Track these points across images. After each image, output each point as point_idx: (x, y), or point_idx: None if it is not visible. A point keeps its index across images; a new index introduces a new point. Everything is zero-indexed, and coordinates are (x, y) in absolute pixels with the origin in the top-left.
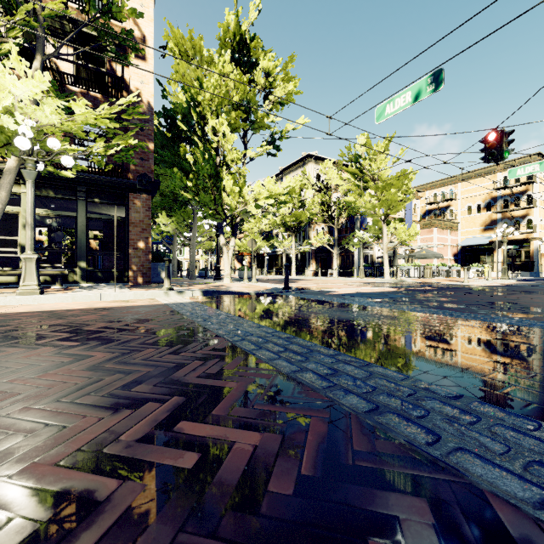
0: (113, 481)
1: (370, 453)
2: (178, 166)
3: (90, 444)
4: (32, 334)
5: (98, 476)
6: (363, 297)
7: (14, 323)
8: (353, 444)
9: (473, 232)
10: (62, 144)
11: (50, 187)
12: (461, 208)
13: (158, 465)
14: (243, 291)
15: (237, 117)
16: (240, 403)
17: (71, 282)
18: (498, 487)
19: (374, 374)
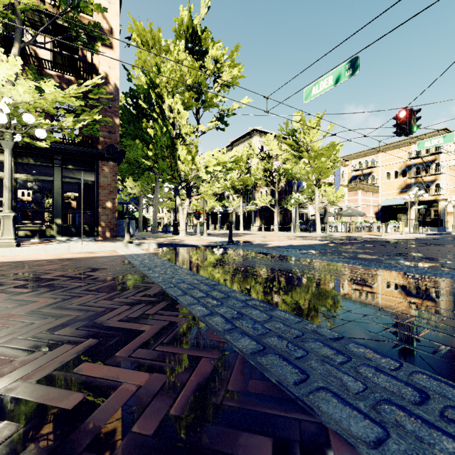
0: None
1: (240, 392)
2: (140, 138)
3: None
4: None
5: None
6: (293, 248)
7: None
8: (228, 384)
9: (391, 194)
10: (36, 119)
11: (30, 155)
12: (381, 174)
13: (43, 405)
14: (192, 244)
15: (190, 97)
16: (145, 345)
17: (49, 236)
18: (342, 426)
19: (274, 317)
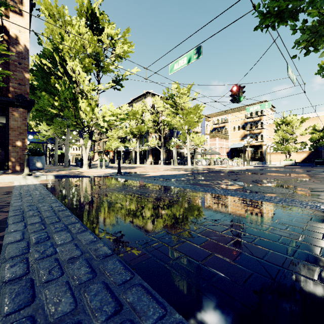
0: None
1: None
2: (48, 91)
3: None
4: None
5: None
6: (160, 177)
7: None
8: None
9: (236, 140)
10: None
11: None
12: (230, 127)
13: None
14: (85, 175)
15: (90, 62)
16: None
17: None
18: None
19: (75, 239)
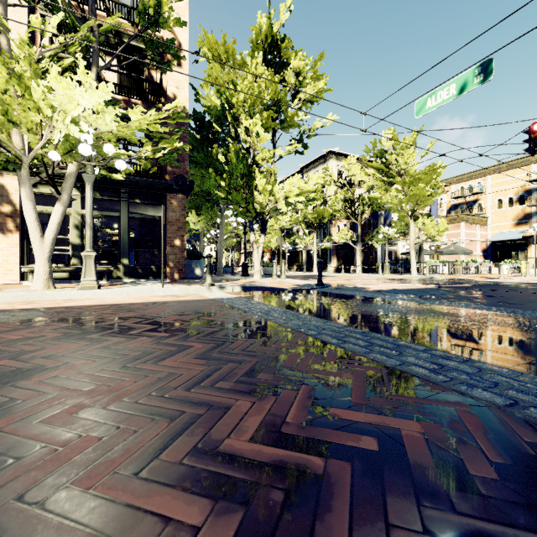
0: (315, 458)
1: None
2: (211, 166)
3: (263, 424)
4: (119, 325)
5: (297, 453)
6: (403, 293)
7: (93, 315)
8: (520, 436)
9: (504, 227)
10: (116, 149)
11: (97, 189)
12: (490, 202)
13: (343, 446)
14: (280, 287)
15: (268, 117)
16: (370, 393)
17: (115, 278)
18: None
19: (483, 369)
